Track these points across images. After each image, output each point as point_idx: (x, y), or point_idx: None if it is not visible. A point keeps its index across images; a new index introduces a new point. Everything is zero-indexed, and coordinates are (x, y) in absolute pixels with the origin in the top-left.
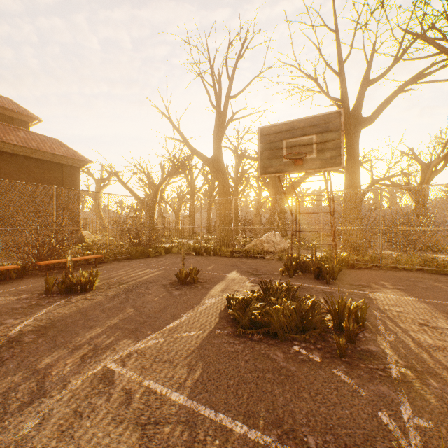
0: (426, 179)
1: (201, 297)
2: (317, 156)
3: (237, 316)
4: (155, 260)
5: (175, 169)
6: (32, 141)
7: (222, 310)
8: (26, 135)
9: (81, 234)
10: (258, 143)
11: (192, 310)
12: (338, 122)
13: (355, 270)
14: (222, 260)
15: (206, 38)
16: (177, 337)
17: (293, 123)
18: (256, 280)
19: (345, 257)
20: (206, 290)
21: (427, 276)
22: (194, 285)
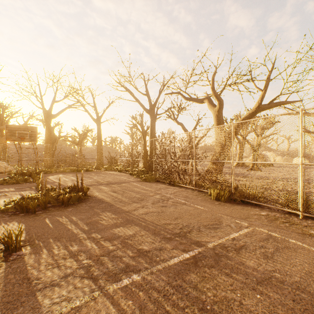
0: (81, 140)
1: None
2: (29, 138)
3: (4, 182)
4: None
5: None
6: None
7: None
8: None
9: None
10: (5, 129)
11: None
12: (36, 130)
13: (47, 174)
14: None
15: None
16: None
17: (21, 126)
18: None
19: (43, 170)
20: None
21: (69, 173)
22: None
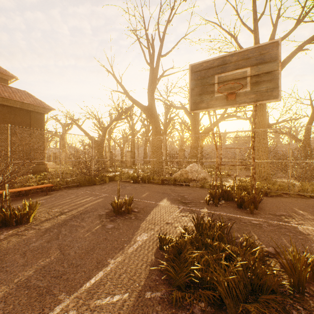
0: None
1: (133, 232)
2: (251, 89)
3: (172, 272)
4: (99, 187)
5: (119, 115)
6: (5, 92)
7: (153, 252)
8: (0, 87)
9: (45, 165)
10: (189, 79)
11: (121, 252)
12: (275, 52)
13: (269, 198)
14: (154, 187)
15: (141, 6)
16: (94, 306)
17: (225, 58)
18: (185, 209)
19: (259, 186)
20: (138, 222)
21: None
22: (128, 215)
